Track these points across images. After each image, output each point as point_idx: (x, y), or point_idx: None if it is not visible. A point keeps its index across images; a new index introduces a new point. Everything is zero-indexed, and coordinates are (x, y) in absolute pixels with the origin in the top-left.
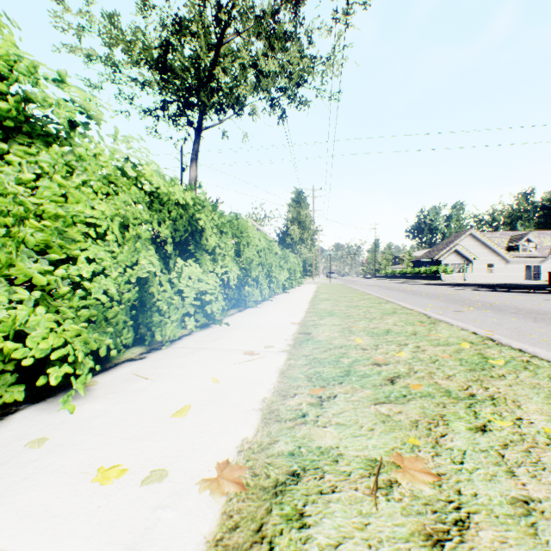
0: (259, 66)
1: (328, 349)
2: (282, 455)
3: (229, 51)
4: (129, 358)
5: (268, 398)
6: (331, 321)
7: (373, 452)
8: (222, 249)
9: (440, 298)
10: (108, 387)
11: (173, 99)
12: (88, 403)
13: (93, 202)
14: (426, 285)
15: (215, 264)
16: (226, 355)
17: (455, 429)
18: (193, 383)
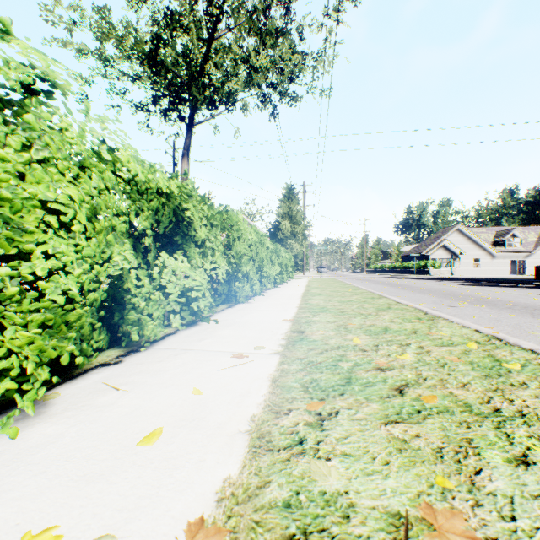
0: (251, 62)
1: (324, 351)
2: (275, 508)
3: (220, 46)
4: (103, 362)
5: (257, 415)
6: (325, 318)
7: (393, 501)
8: (211, 242)
9: (432, 292)
10: (70, 401)
11: (165, 94)
12: (39, 424)
13: (55, 185)
14: (415, 279)
15: (203, 258)
16: (212, 358)
17: (491, 461)
18: (170, 395)
